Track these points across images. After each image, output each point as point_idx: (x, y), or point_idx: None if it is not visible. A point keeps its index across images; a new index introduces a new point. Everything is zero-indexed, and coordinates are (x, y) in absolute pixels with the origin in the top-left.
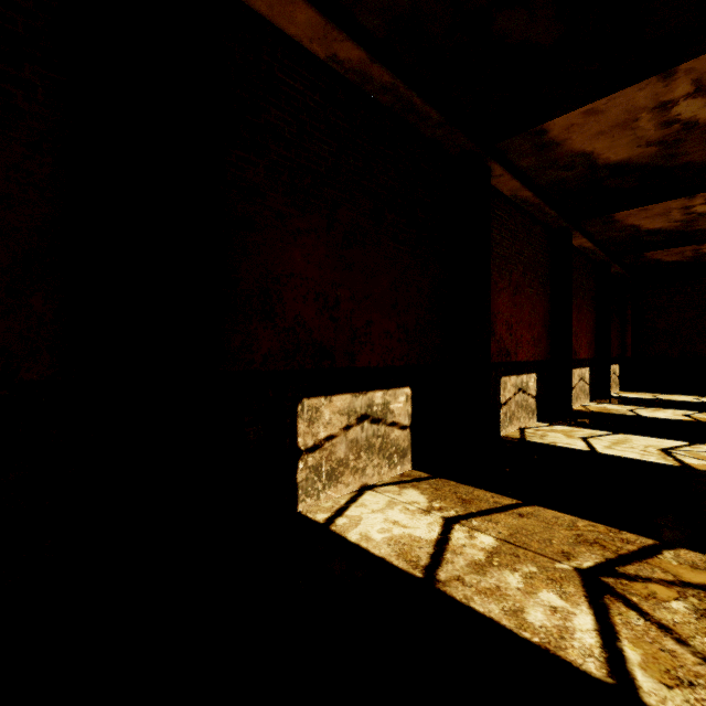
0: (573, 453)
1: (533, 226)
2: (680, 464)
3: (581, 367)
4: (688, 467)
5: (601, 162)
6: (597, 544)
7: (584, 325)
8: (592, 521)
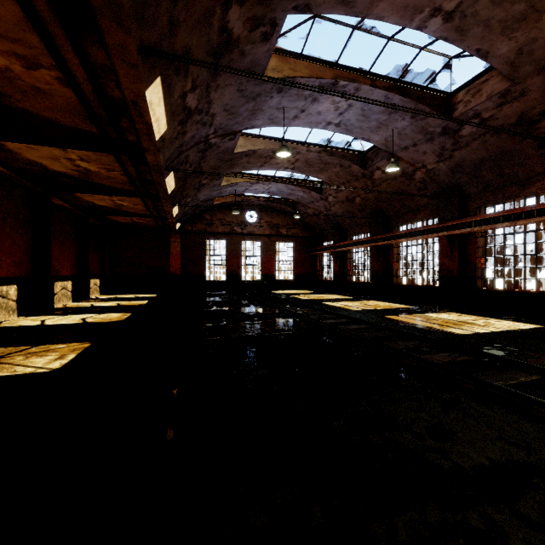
0: (27, 327)
1: (14, 188)
2: (83, 322)
3: (64, 281)
4: (86, 322)
5: (51, 169)
6: (2, 353)
7: (67, 255)
8: (8, 347)
